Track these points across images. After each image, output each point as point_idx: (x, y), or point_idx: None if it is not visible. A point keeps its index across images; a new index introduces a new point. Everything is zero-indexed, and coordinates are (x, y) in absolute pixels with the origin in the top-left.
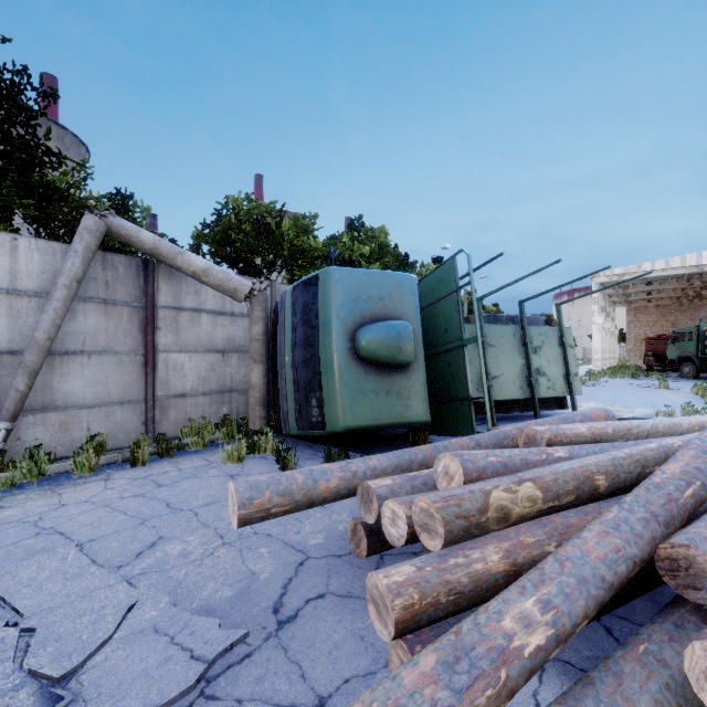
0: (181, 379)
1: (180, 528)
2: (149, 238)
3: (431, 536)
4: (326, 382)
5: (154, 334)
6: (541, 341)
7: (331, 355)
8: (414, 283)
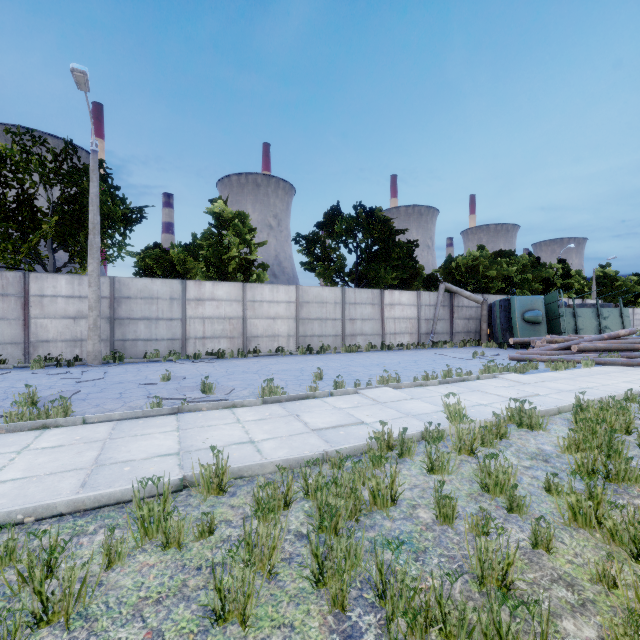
0: (458, 327)
1: (491, 351)
2: (455, 288)
3: (544, 343)
4: (514, 327)
5: (452, 314)
6: (608, 315)
7: (516, 320)
8: (542, 299)
